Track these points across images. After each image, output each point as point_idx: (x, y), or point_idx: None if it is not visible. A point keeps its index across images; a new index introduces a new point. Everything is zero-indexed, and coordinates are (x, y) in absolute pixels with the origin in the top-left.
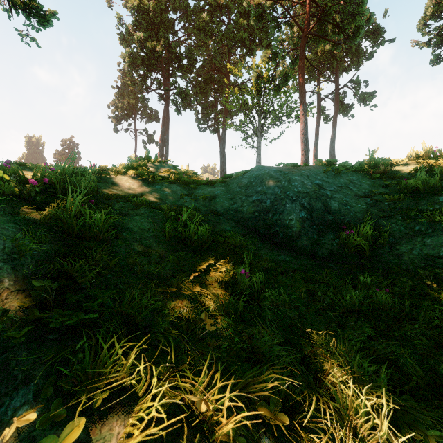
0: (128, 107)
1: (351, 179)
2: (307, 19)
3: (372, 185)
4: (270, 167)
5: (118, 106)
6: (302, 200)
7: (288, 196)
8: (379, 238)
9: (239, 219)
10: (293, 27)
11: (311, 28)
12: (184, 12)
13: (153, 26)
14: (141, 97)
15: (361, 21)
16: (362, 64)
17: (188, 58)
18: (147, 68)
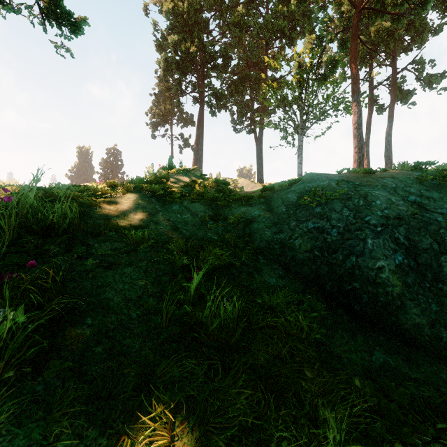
0: (164, 113)
1: None
2: None
3: None
4: (330, 176)
5: (155, 113)
6: (394, 231)
7: (369, 225)
8: None
9: (288, 260)
10: (342, 5)
11: (367, 0)
12: (219, 9)
13: (187, 28)
14: (176, 101)
15: None
16: (426, 41)
17: (223, 56)
18: (181, 71)
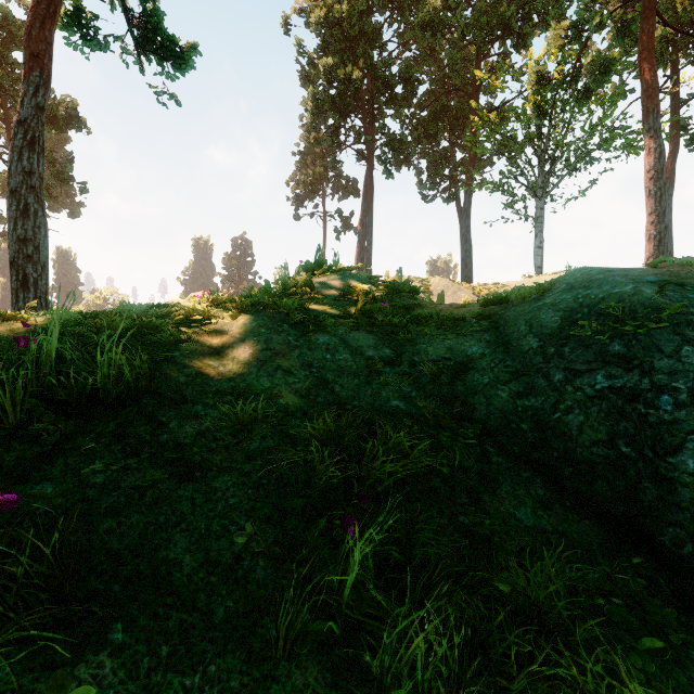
0: (313, 180)
1: None
2: None
3: None
4: (633, 273)
5: (300, 181)
6: None
7: None
8: None
9: (554, 460)
10: None
11: None
12: (397, 6)
13: (348, 44)
14: (331, 160)
15: None
16: None
17: (404, 81)
18: (338, 112)
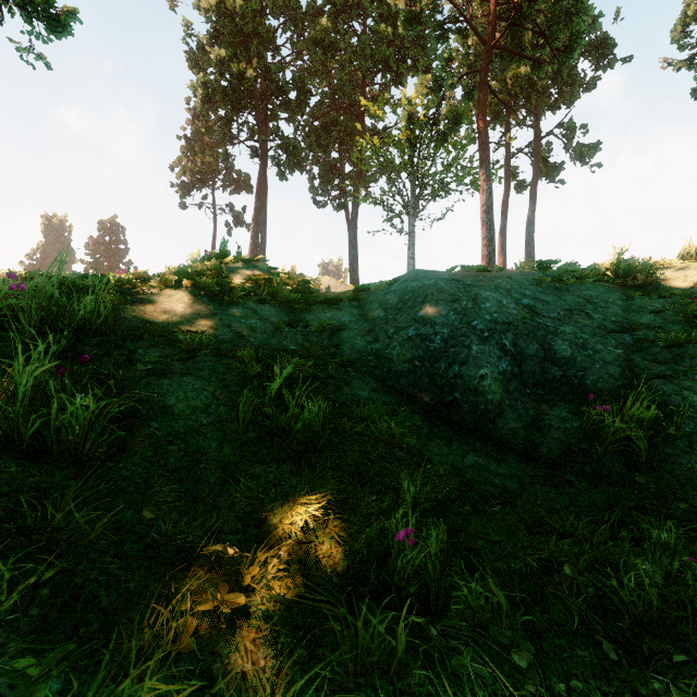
0: (202, 169)
1: (588, 296)
2: (492, 24)
3: (626, 307)
4: (439, 273)
5: (187, 168)
6: (502, 337)
7: (476, 330)
8: (663, 421)
9: (384, 372)
10: (467, 37)
11: (499, 37)
12: (291, 16)
13: (241, 39)
14: (222, 152)
15: (582, 26)
16: (577, 97)
17: (298, 90)
18: (231, 106)
